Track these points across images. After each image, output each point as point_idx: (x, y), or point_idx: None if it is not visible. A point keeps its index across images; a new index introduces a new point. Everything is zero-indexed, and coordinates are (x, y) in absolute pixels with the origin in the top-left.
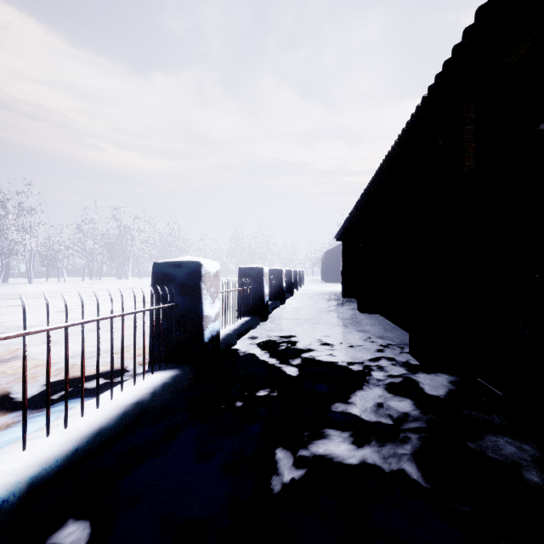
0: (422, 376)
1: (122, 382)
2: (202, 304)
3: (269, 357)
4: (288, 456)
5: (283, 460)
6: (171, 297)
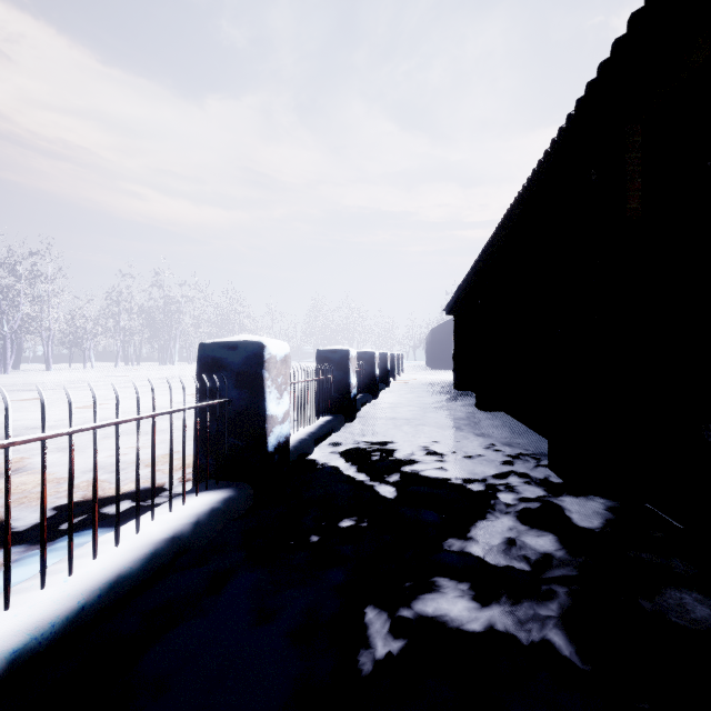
0: (567, 499)
1: (153, 509)
2: (265, 400)
3: (356, 471)
4: (383, 617)
5: (375, 624)
6: (223, 391)
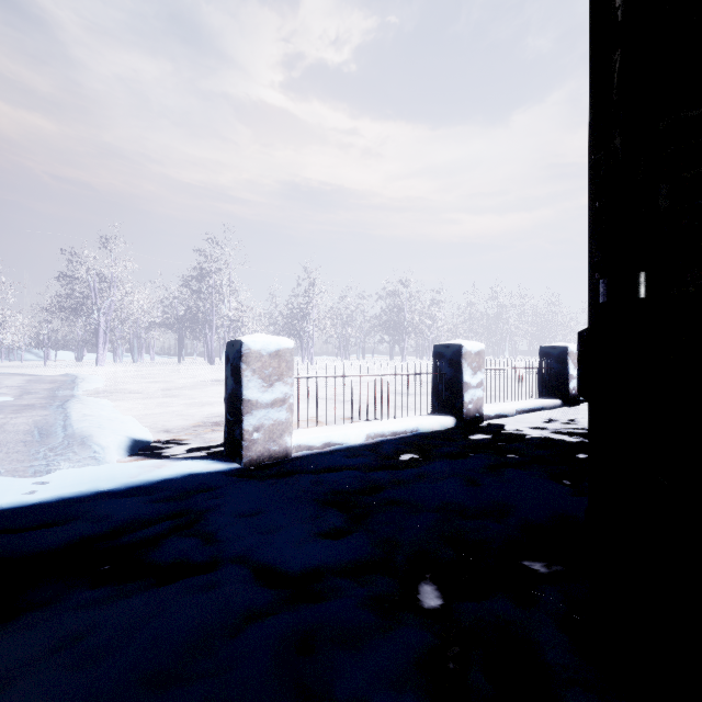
0: None
1: None
2: None
3: None
4: None
5: None
6: None
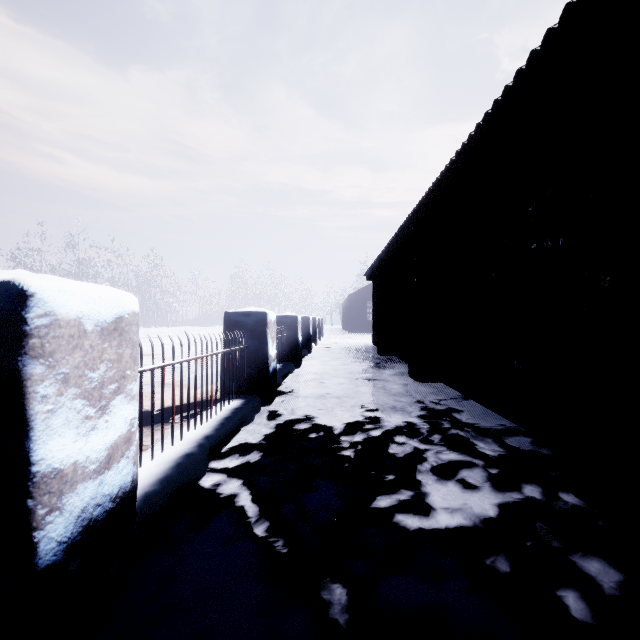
0: None
1: None
2: (28, 436)
3: (273, 527)
4: None
5: None
6: None
